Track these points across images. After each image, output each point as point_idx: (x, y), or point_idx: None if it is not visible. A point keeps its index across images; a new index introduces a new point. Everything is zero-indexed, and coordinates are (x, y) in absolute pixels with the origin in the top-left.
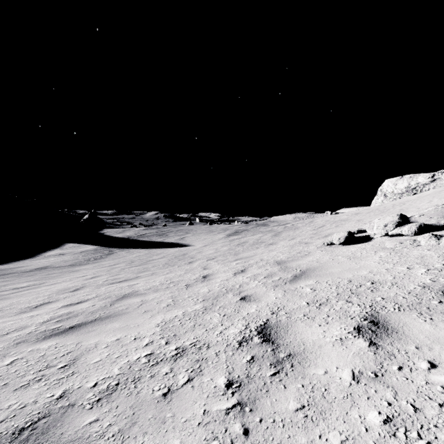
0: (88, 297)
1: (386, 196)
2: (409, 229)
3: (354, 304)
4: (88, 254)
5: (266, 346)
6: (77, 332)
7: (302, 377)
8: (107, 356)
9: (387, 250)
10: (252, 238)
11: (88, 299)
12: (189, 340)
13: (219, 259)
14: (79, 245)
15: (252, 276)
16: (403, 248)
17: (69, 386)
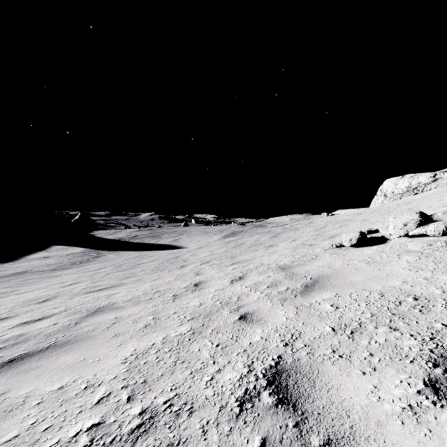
0: (54, 311)
1: (386, 196)
2: (436, 228)
3: (404, 333)
4: (74, 257)
5: (284, 415)
6: (13, 370)
7: None
8: (29, 427)
9: (414, 254)
10: (250, 239)
11: (53, 314)
12: (164, 395)
13: (214, 262)
14: (66, 248)
15: (252, 285)
16: (434, 250)
17: None
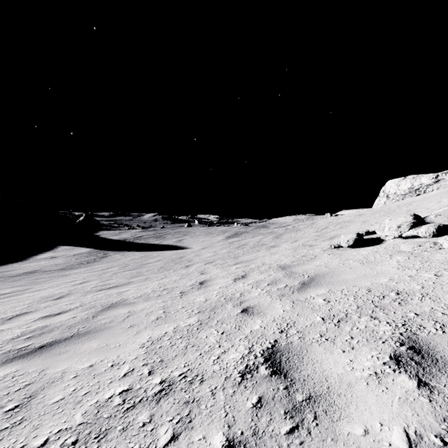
0: (71, 306)
1: (389, 197)
2: (427, 230)
3: (382, 321)
4: (81, 258)
5: (277, 381)
6: (45, 354)
7: (332, 438)
8: (71, 393)
9: (404, 254)
10: (253, 240)
11: (70, 309)
12: (179, 369)
13: (218, 262)
14: (73, 248)
15: (254, 283)
16: (423, 251)
17: (10, 443)
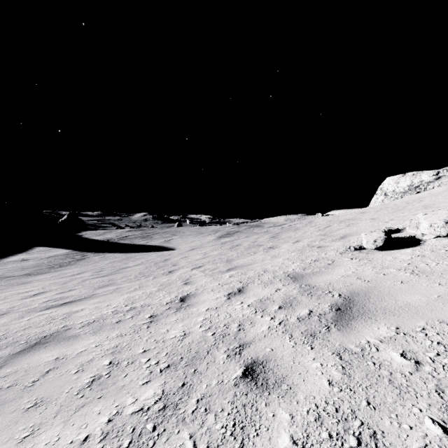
0: None
1: (387, 195)
2: None
3: None
4: (55, 260)
5: None
6: None
7: None
8: None
9: None
10: (247, 240)
11: None
12: None
13: (207, 267)
14: (49, 249)
15: (257, 303)
16: None
17: None
